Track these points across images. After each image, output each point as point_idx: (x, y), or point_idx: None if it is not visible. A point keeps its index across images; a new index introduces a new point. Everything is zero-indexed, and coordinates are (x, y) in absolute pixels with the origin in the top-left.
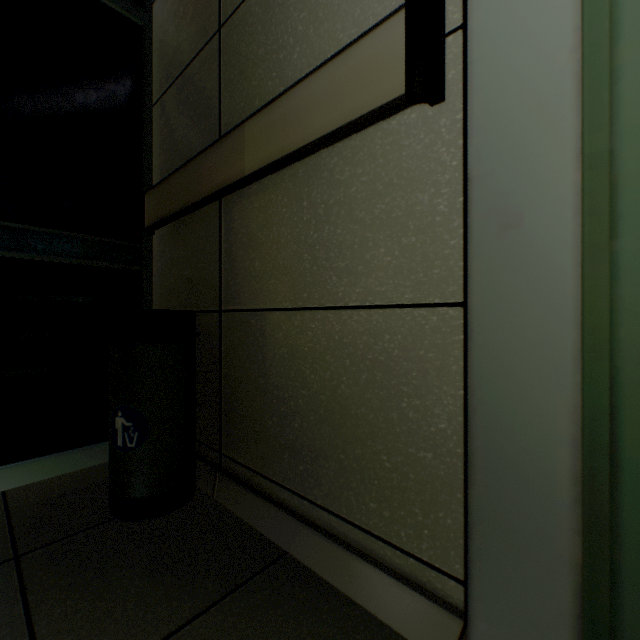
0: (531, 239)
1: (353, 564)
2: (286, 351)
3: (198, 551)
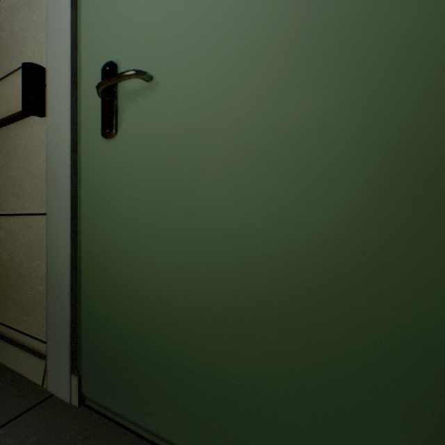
0: (61, 186)
1: (15, 351)
2: None
3: None
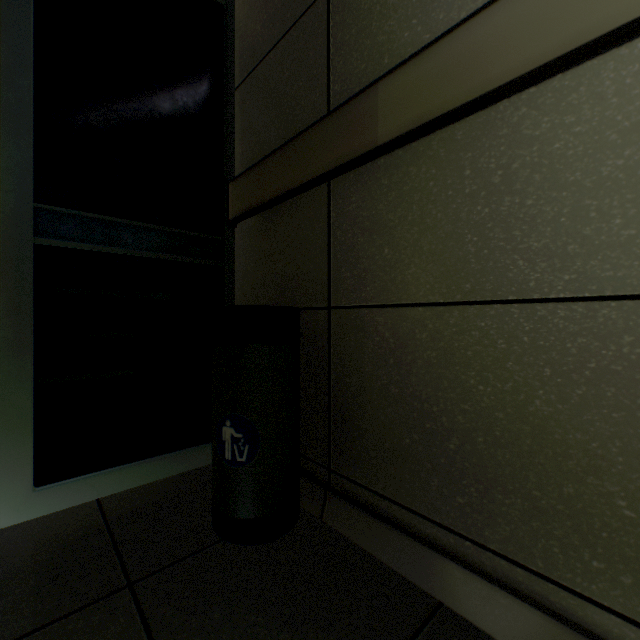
0: None
1: (565, 639)
2: (434, 355)
3: (331, 592)
